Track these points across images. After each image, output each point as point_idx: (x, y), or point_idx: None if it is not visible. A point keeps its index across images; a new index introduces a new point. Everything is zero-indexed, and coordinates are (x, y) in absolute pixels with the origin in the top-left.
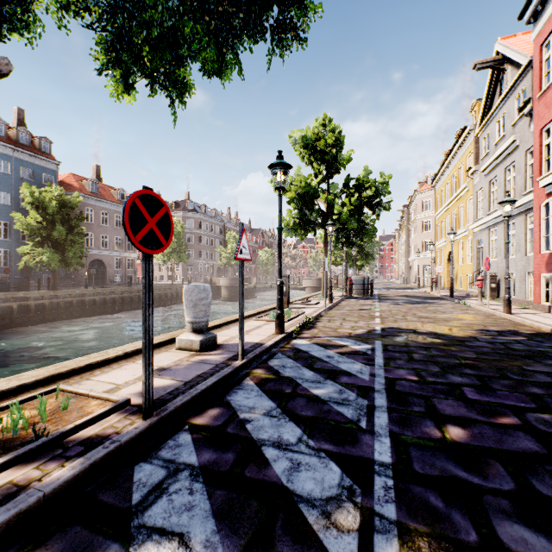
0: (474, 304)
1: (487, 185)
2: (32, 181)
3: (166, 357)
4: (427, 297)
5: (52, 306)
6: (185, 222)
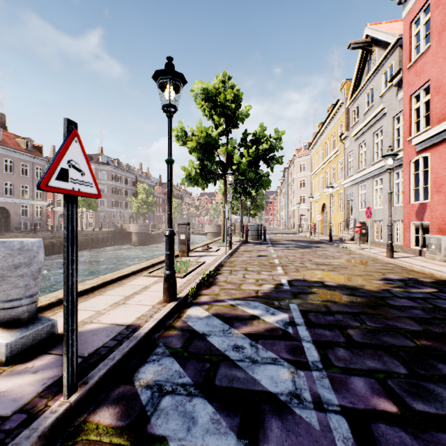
0: (354, 248)
1: (357, 147)
2: None
3: None
4: (309, 241)
5: None
6: (98, 173)
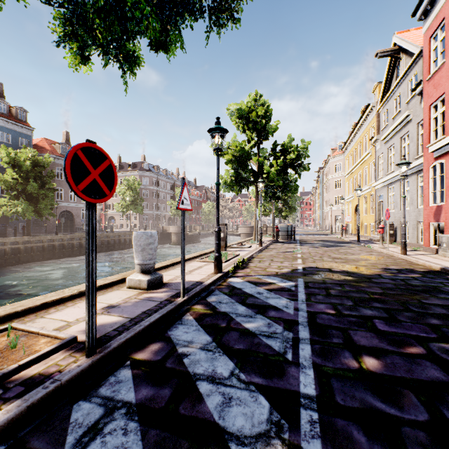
0: (377, 247)
1: (386, 150)
2: (9, 144)
3: (116, 295)
4: (338, 241)
5: (26, 250)
6: (142, 179)
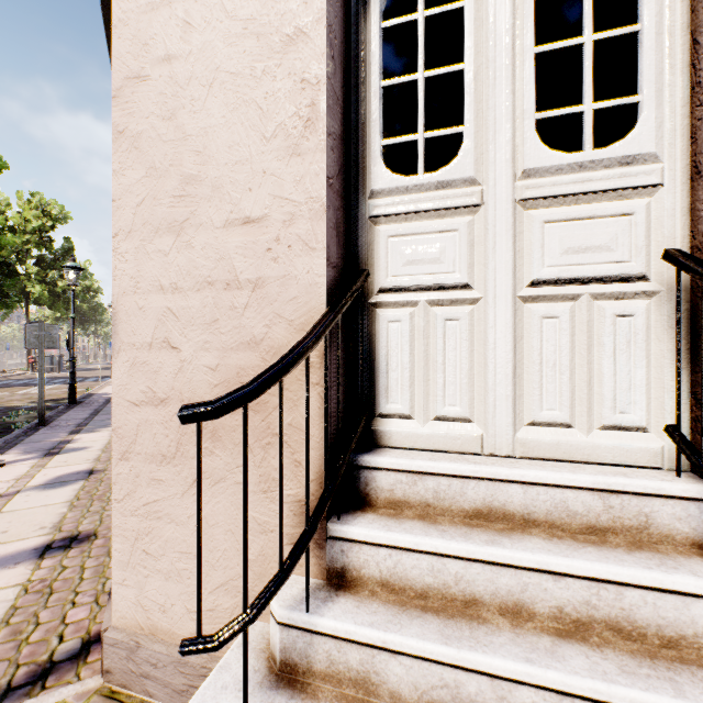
0: None
1: None
2: None
3: None
4: None
5: None
6: None
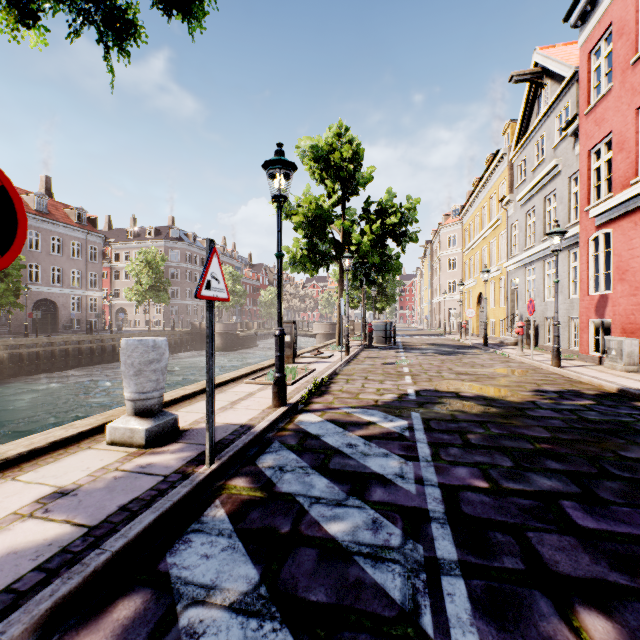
0: (514, 355)
1: (524, 216)
2: None
3: (80, 463)
4: (457, 345)
5: None
6: (169, 253)
